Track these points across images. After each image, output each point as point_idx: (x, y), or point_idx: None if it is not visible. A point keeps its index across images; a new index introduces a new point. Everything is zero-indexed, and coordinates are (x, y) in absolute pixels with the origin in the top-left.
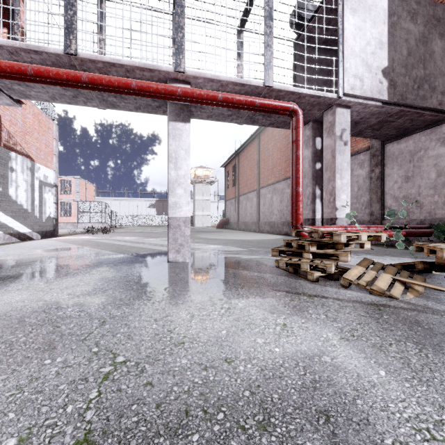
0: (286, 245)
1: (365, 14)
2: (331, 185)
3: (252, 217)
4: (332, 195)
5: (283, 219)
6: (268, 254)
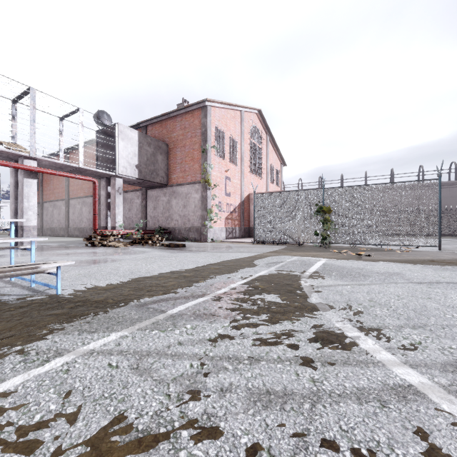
0: (90, 237)
1: (128, 141)
2: (114, 211)
3: (60, 224)
4: (114, 216)
5: (91, 226)
6: (80, 244)
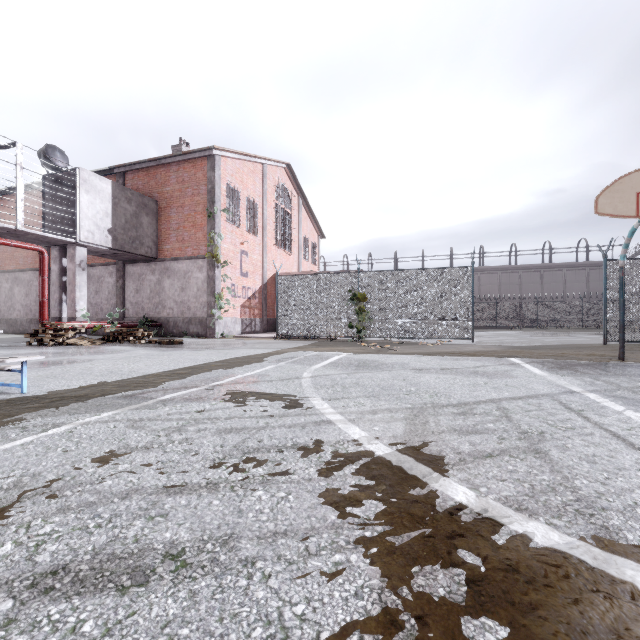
0: (35, 332)
1: (96, 195)
2: (73, 295)
3: None
4: (74, 302)
5: (31, 316)
6: (17, 343)
